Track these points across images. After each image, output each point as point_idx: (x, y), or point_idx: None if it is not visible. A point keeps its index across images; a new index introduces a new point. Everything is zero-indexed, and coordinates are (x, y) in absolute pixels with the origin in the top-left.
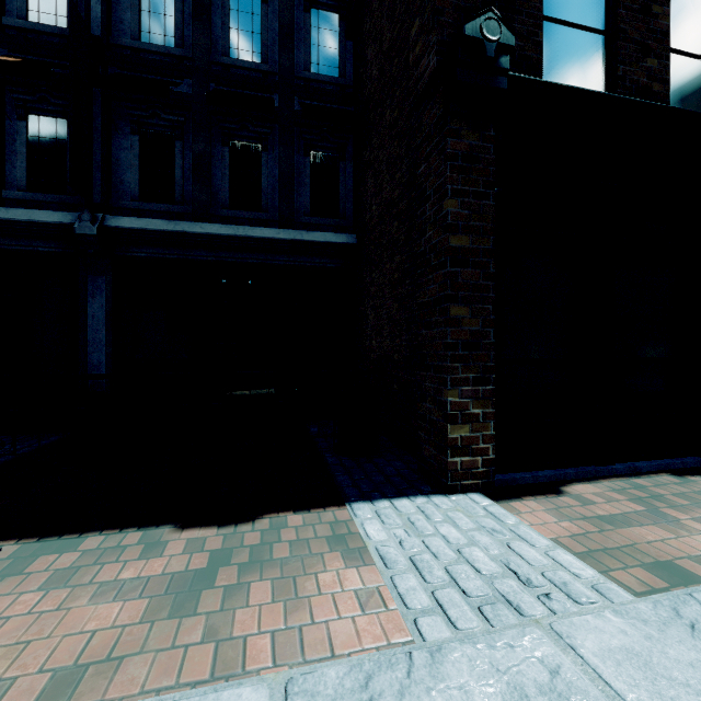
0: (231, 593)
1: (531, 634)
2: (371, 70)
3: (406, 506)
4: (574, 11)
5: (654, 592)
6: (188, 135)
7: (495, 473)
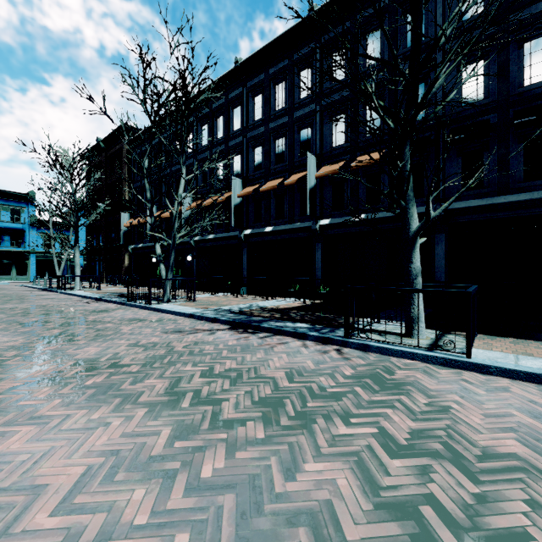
0: None
1: None
2: None
3: None
4: None
5: None
6: (492, 146)
7: None
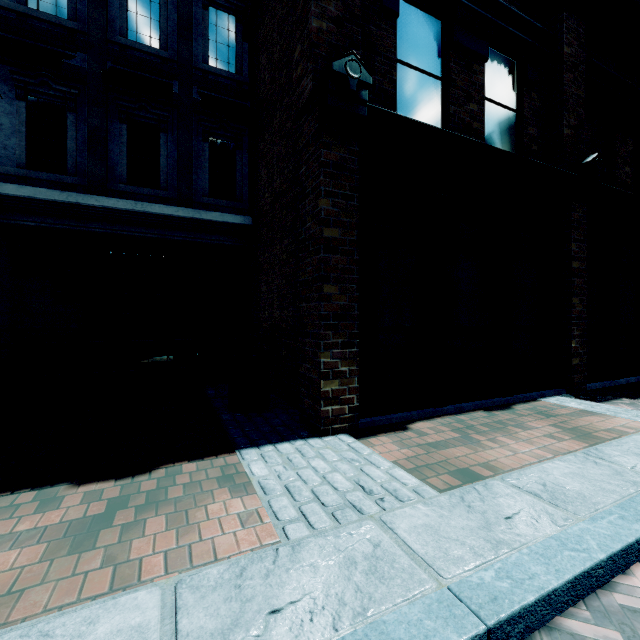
0: (128, 529)
1: (366, 525)
2: (265, 74)
3: (287, 448)
4: (420, 59)
5: (453, 489)
6: (82, 108)
7: (360, 418)
